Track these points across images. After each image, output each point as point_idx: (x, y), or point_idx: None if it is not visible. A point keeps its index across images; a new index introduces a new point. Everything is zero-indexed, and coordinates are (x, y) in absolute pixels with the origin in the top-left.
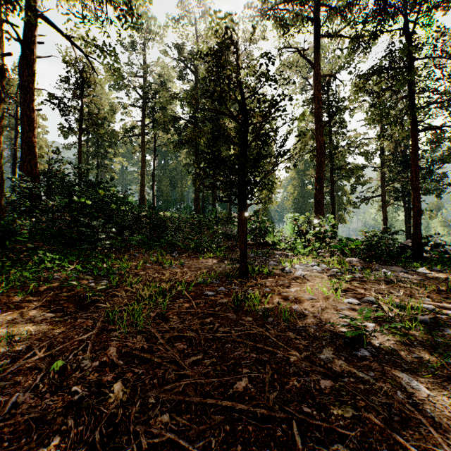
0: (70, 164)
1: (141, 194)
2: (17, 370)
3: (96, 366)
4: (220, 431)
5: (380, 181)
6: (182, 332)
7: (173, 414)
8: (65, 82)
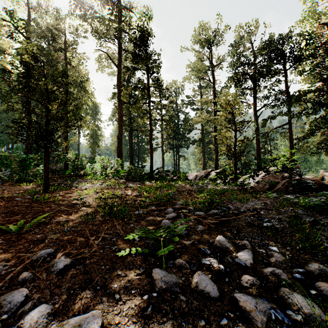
0: None
1: None
2: None
3: None
4: (2, 223)
5: (161, 139)
6: None
7: None
8: None
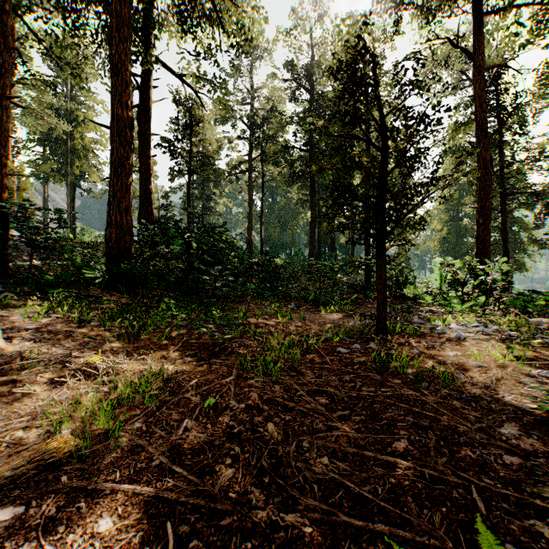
0: (186, 210)
1: (249, 238)
2: (176, 402)
3: (243, 407)
4: (385, 482)
5: None
6: (320, 387)
7: (330, 459)
8: (176, 123)
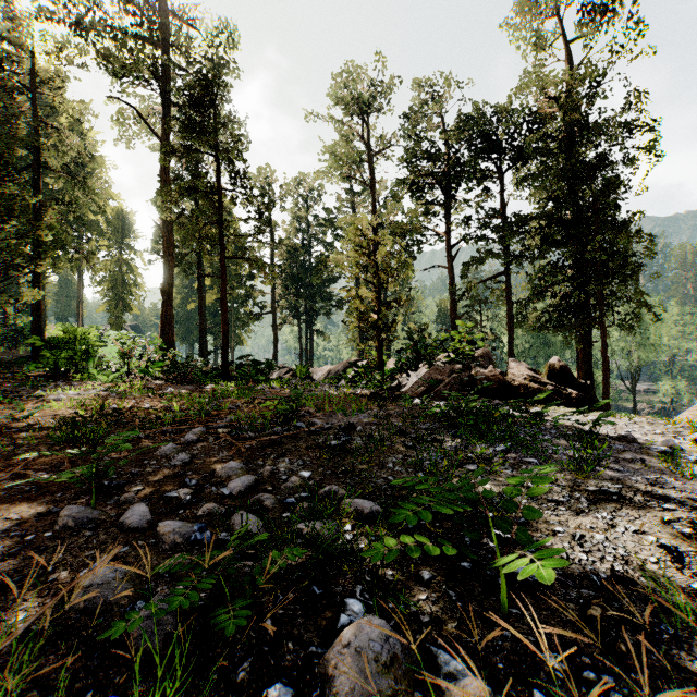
0: None
1: None
2: None
3: None
4: None
5: (272, 295)
6: None
7: None
8: None
